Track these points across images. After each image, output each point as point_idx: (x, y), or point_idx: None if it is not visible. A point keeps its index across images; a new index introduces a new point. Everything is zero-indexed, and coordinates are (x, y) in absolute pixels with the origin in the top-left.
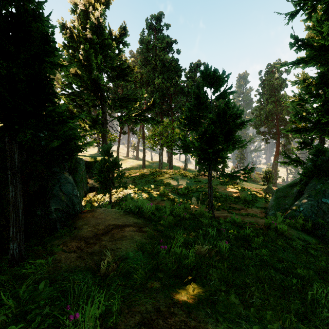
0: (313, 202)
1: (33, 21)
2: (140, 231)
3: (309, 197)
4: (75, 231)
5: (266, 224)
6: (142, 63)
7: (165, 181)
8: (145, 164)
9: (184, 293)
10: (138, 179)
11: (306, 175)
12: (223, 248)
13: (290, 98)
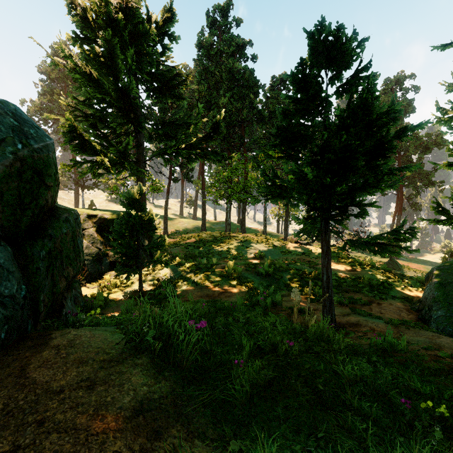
0: None
1: None
2: None
3: None
4: None
5: None
6: (200, 76)
7: (235, 251)
8: (205, 226)
9: None
10: (192, 247)
11: None
12: None
13: (448, 112)
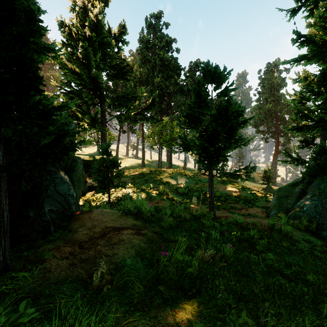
0: (317, 202)
1: (17, 1)
2: (139, 234)
3: (312, 196)
4: (70, 234)
5: (269, 225)
6: (141, 62)
7: (165, 180)
8: (144, 163)
9: (188, 310)
10: (137, 178)
11: (309, 174)
12: (227, 252)
13: (291, 97)
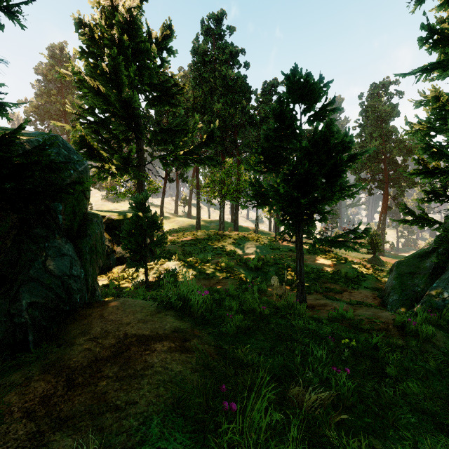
0: None
1: None
2: (183, 350)
3: None
4: (59, 350)
5: (396, 322)
6: (195, 82)
7: (228, 248)
8: (200, 224)
9: None
10: (189, 245)
11: (448, 240)
12: (343, 384)
13: (414, 126)
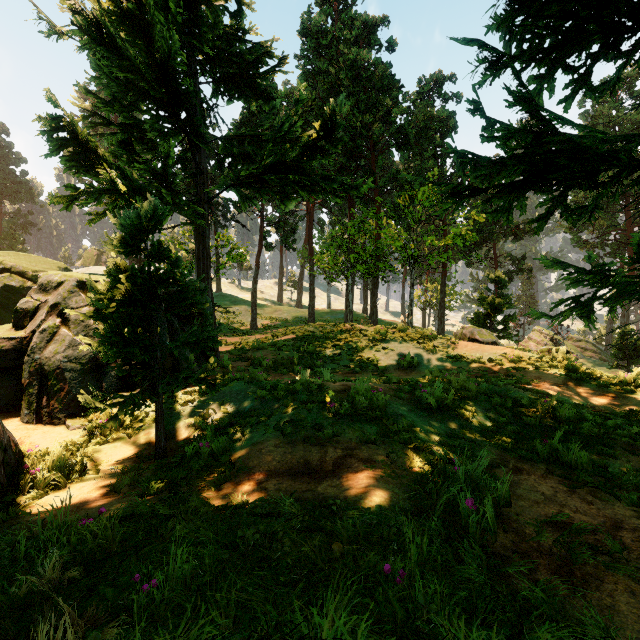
0: None
1: None
2: None
3: None
4: None
5: None
6: (305, 80)
7: (364, 356)
8: (314, 316)
9: None
10: (289, 348)
11: None
12: None
13: None
